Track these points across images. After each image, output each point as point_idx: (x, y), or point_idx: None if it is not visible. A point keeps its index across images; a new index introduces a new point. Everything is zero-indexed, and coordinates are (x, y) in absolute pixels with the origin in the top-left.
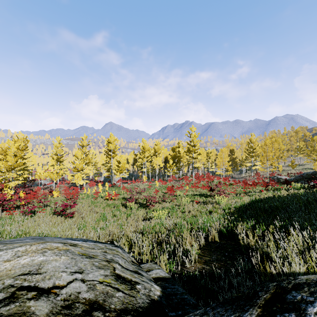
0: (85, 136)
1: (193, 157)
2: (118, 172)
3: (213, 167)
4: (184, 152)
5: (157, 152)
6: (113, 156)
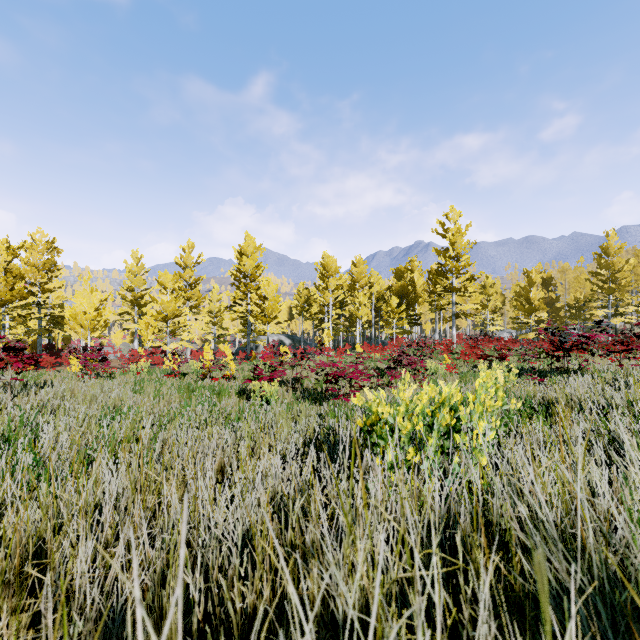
0: (191, 245)
1: (454, 286)
2: (258, 321)
3: (497, 321)
4: (426, 283)
5: (359, 282)
6: (252, 286)
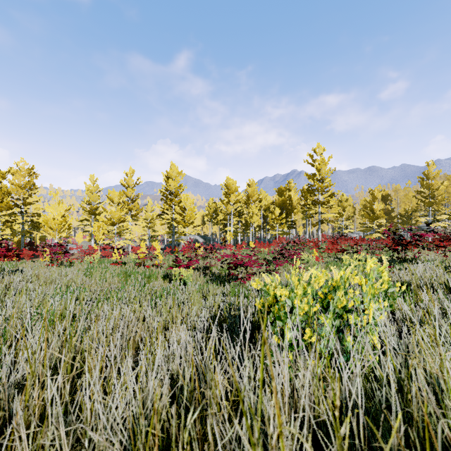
0: (132, 171)
1: (319, 201)
2: (180, 225)
3: (350, 225)
4: (299, 198)
5: (252, 198)
6: (175, 201)
